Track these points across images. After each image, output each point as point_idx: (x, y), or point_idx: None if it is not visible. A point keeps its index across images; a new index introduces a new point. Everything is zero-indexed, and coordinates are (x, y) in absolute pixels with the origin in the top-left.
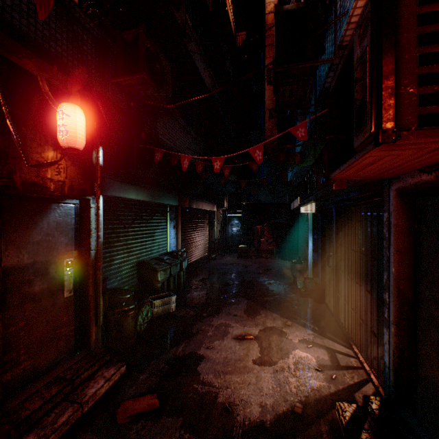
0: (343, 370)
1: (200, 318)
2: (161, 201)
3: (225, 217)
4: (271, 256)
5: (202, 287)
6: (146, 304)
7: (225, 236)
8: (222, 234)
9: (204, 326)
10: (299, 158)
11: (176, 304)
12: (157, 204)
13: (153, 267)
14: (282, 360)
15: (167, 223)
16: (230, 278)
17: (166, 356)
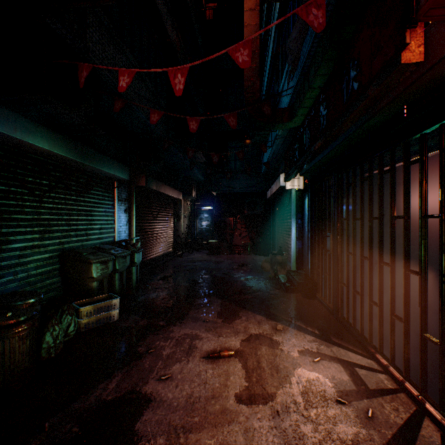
0: (378, 397)
1: (154, 329)
2: (101, 167)
3: (193, 210)
4: (245, 252)
5: (163, 286)
6: (67, 312)
7: (193, 232)
8: (190, 230)
9: (159, 340)
10: (287, 115)
11: (122, 310)
12: (97, 175)
13: (85, 257)
14: (283, 389)
15: (114, 204)
16: (199, 275)
17: (81, 404)
